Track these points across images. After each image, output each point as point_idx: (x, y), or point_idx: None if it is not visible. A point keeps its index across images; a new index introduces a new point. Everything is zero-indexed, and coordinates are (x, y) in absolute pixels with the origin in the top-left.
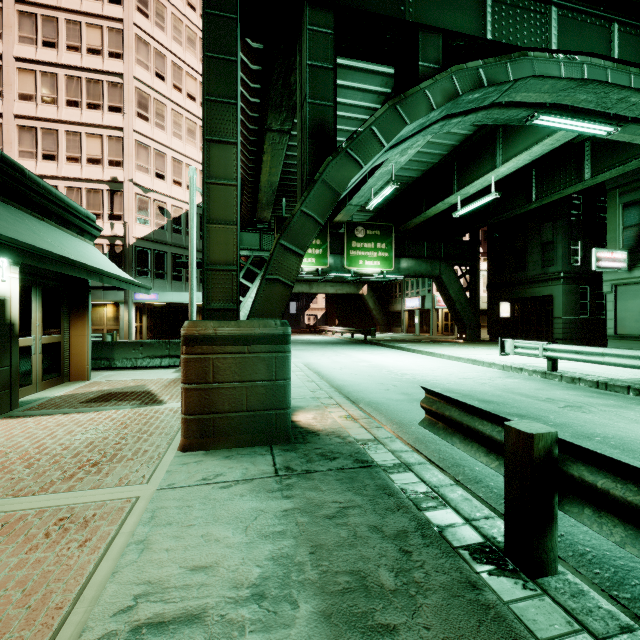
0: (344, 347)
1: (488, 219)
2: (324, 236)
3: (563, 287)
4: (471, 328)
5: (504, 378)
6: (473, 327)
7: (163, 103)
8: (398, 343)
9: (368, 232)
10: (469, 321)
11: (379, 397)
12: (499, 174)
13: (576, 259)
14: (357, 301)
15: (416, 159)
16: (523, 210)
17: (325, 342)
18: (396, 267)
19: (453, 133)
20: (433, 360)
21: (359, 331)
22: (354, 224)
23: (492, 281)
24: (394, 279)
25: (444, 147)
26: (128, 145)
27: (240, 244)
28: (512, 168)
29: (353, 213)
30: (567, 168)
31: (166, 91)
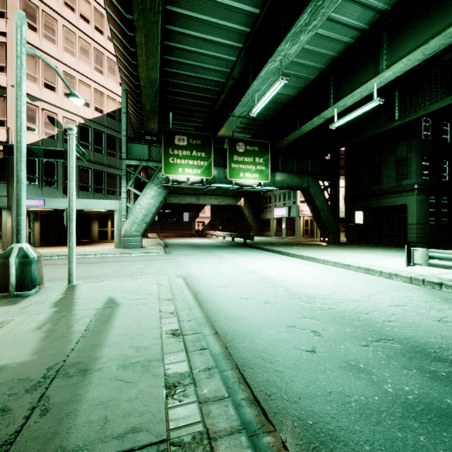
0: (227, 251)
1: (351, 139)
2: (208, 149)
3: (416, 197)
4: (333, 233)
5: (446, 304)
6: (334, 232)
7: (53, 17)
8: (275, 246)
9: (248, 148)
10: (331, 227)
11: (316, 392)
12: (382, 80)
13: (426, 173)
14: (236, 211)
15: (295, 73)
16: (385, 128)
17: (209, 245)
18: (272, 180)
19: (336, 40)
20: (322, 268)
21: (239, 235)
22: (235, 140)
23: (349, 193)
24: (271, 189)
25: (324, 59)
26: (11, 50)
27: (129, 154)
28: (398, 72)
29: (235, 126)
30: (433, 85)
31: (56, 6)
